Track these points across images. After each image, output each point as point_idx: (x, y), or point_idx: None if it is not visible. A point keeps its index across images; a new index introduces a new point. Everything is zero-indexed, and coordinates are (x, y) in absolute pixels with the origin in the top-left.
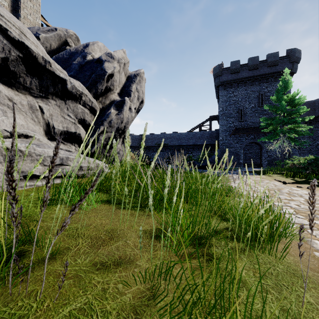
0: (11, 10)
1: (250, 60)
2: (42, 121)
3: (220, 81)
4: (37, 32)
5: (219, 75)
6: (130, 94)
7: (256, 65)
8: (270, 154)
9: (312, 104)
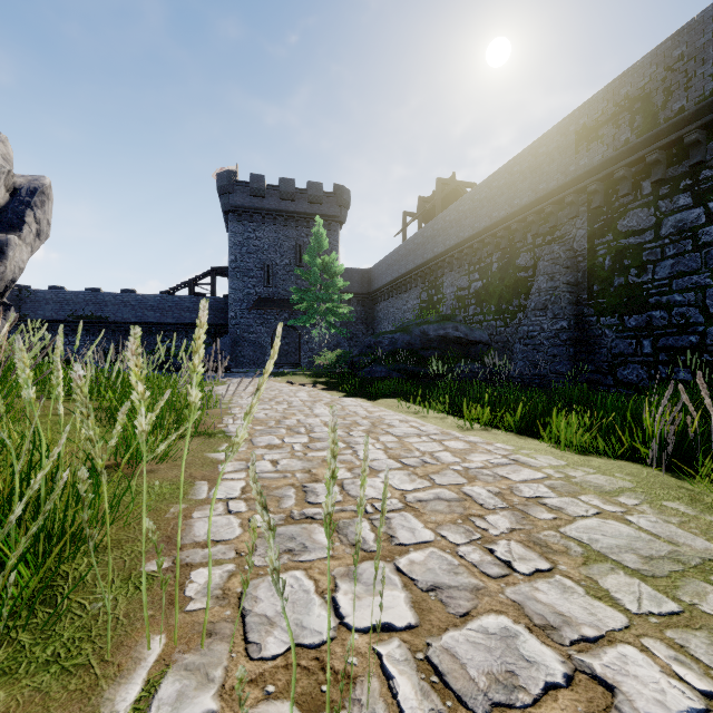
0: None
1: (282, 182)
2: None
3: (230, 204)
4: None
5: (229, 191)
6: (21, 227)
7: (291, 194)
8: (312, 347)
9: (366, 275)
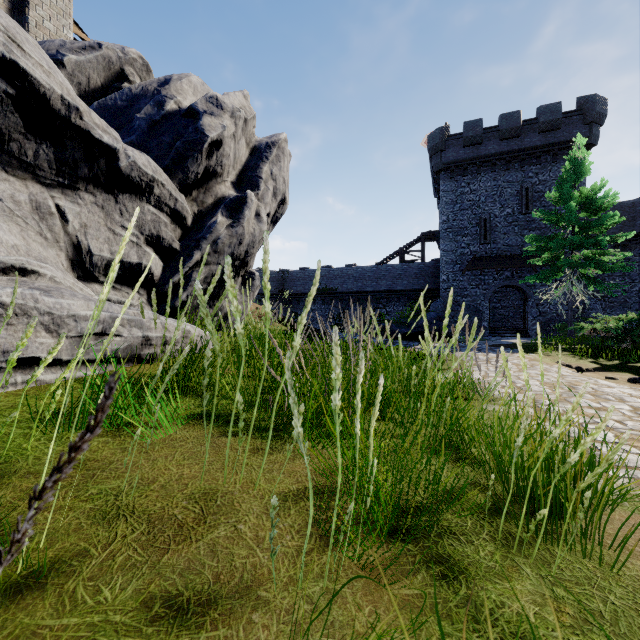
0: (9, 8)
1: (503, 119)
2: (63, 240)
3: (442, 162)
4: (59, 50)
5: (441, 148)
6: (259, 184)
7: (515, 129)
8: (544, 310)
9: (630, 209)
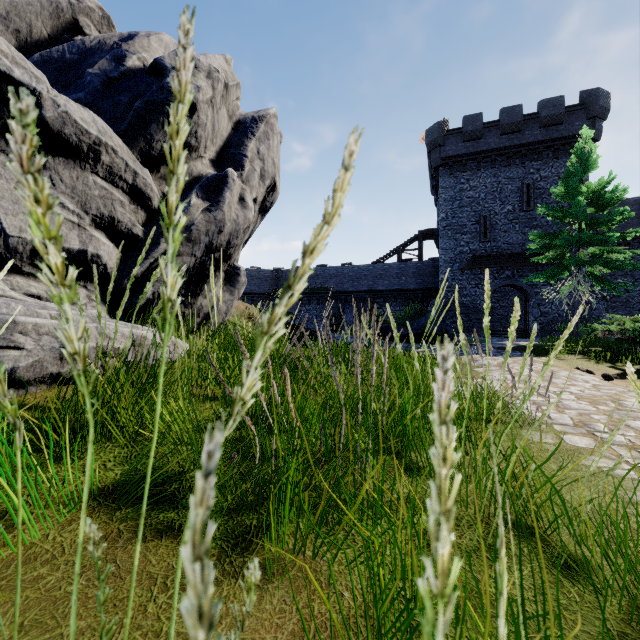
0: None
1: (504, 113)
2: None
3: (440, 157)
4: None
5: (439, 143)
6: (243, 164)
7: (517, 124)
8: (545, 310)
9: (632, 207)
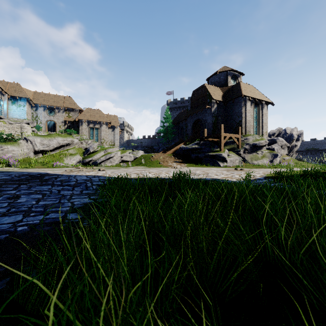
0: None
1: None
2: (284, 153)
3: None
4: (275, 132)
5: None
6: (299, 140)
7: None
8: None
9: None
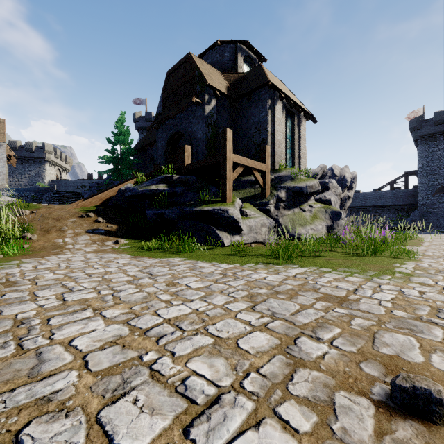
0: None
1: None
2: None
3: (418, 135)
4: (318, 172)
5: (417, 128)
6: (352, 189)
7: None
8: None
9: None
